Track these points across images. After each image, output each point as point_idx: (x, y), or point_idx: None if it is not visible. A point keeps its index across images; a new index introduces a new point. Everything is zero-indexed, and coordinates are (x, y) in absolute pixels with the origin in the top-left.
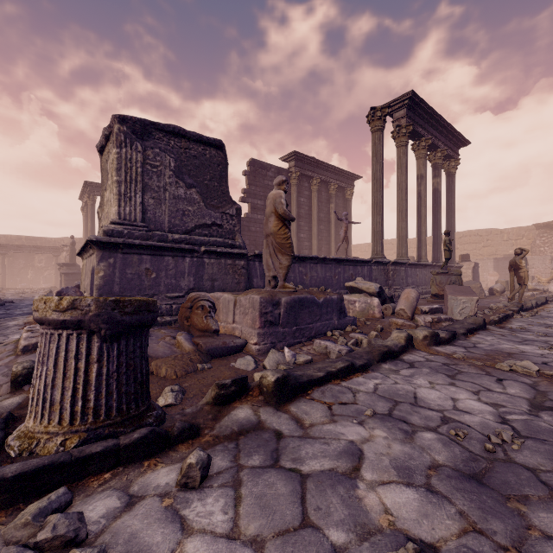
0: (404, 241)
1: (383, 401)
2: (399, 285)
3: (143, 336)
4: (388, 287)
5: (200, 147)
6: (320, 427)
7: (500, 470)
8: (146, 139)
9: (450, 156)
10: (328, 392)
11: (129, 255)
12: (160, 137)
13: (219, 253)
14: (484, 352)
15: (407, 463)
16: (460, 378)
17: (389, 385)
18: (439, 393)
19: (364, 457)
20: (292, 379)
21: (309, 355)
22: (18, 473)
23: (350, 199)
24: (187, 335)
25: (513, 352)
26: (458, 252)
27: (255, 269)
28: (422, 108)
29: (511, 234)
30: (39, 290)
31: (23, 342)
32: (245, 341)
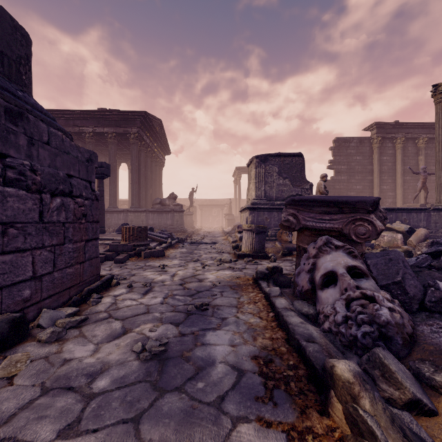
0: None
1: None
2: None
3: (263, 235)
4: None
5: (290, 158)
6: None
7: None
8: (266, 162)
9: None
10: None
11: (259, 212)
12: (271, 159)
13: None
14: None
15: None
16: None
17: None
18: None
19: None
20: None
21: None
22: (244, 254)
23: None
24: (279, 243)
25: None
26: None
27: None
28: None
29: None
30: (216, 228)
31: (232, 240)
32: None
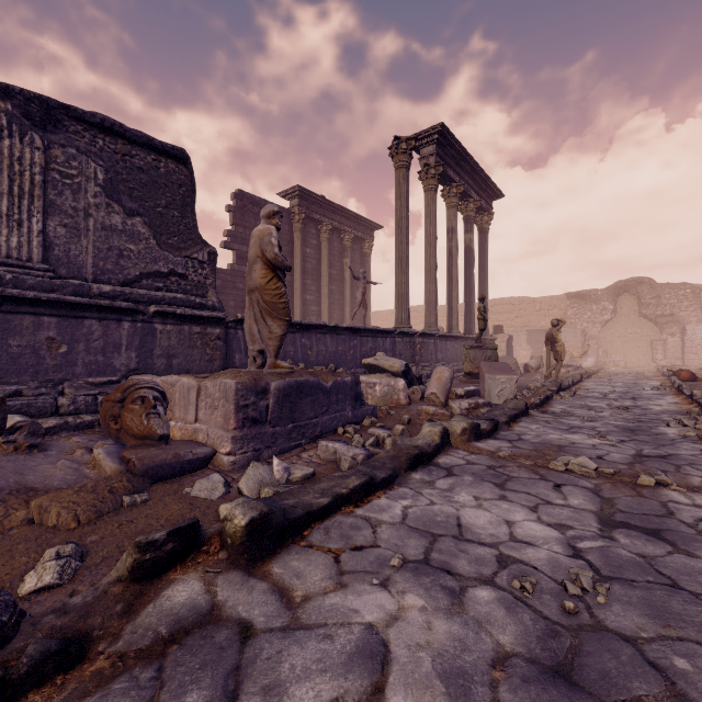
0: (434, 307)
1: (415, 536)
2: (428, 362)
3: None
4: (415, 364)
5: (149, 155)
6: (319, 601)
7: (591, 648)
8: (51, 130)
9: (483, 209)
10: (336, 530)
11: (14, 315)
12: (78, 131)
13: (179, 316)
14: (532, 447)
15: (459, 661)
16: (512, 486)
17: (422, 508)
18: (489, 515)
19: (390, 659)
20: (277, 517)
21: (311, 465)
22: None
23: (369, 253)
24: (111, 446)
25: (563, 444)
26: (490, 323)
27: (237, 340)
28: (454, 147)
29: (544, 304)
30: None
31: None
32: (213, 450)
